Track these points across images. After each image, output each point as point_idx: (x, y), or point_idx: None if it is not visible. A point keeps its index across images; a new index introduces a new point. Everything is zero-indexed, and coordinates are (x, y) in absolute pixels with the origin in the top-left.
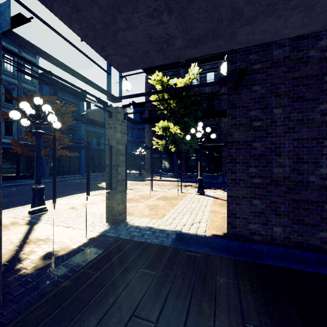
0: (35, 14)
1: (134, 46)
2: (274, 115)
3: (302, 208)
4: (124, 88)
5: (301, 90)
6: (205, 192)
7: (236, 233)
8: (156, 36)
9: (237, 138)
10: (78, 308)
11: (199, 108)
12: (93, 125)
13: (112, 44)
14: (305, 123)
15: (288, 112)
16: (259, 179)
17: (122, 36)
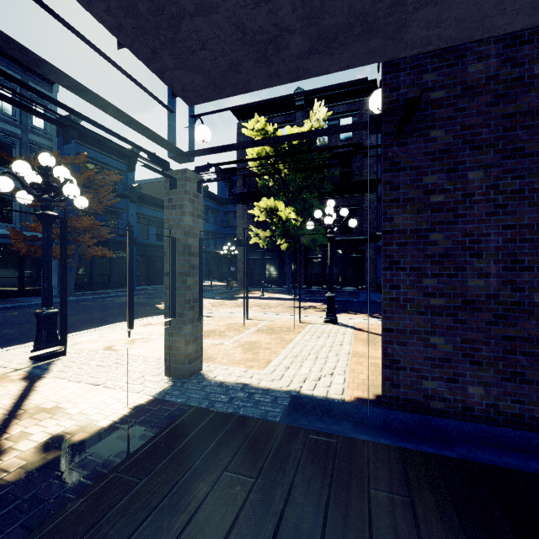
0: None
1: (212, 51)
2: (469, 182)
3: (521, 352)
4: (198, 138)
5: (518, 136)
6: (338, 319)
7: (399, 396)
8: (253, 28)
9: (401, 224)
10: None
11: (327, 177)
12: (149, 205)
13: (170, 45)
14: (527, 197)
15: (495, 176)
16: (442, 298)
17: (189, 27)
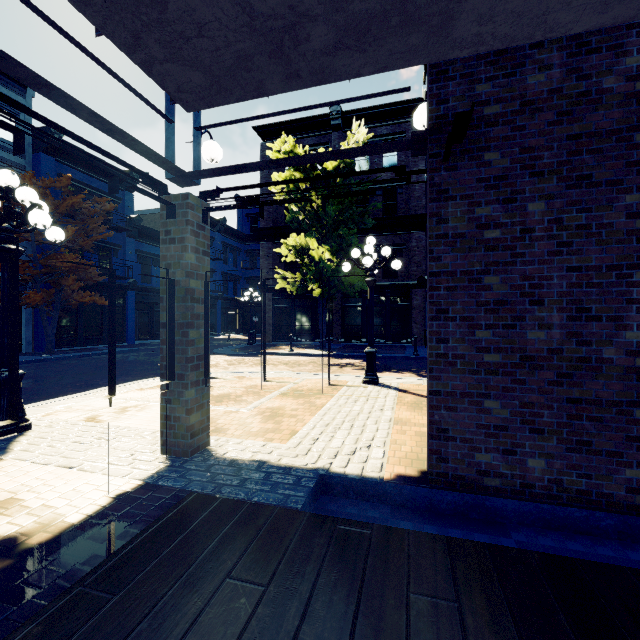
0: None
1: (212, 39)
2: (529, 215)
3: (588, 416)
4: (206, 156)
5: (585, 162)
6: (380, 379)
7: (447, 472)
8: (264, 10)
9: (450, 265)
10: None
11: (367, 211)
12: (152, 241)
13: (157, 28)
14: (595, 233)
15: (558, 209)
16: (498, 354)
17: (180, 5)
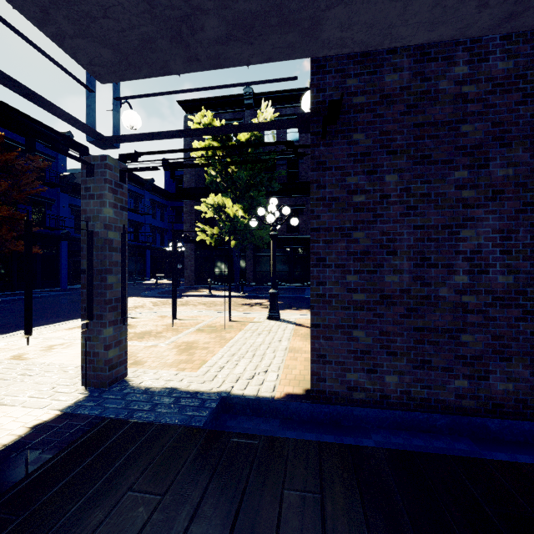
0: None
1: (118, 21)
2: (386, 184)
3: (429, 341)
4: (126, 124)
5: (426, 145)
6: (281, 316)
7: (325, 389)
8: (161, 1)
9: (327, 222)
10: None
11: (274, 176)
12: None
13: (64, 6)
14: (433, 200)
15: (407, 180)
16: (363, 294)
17: None
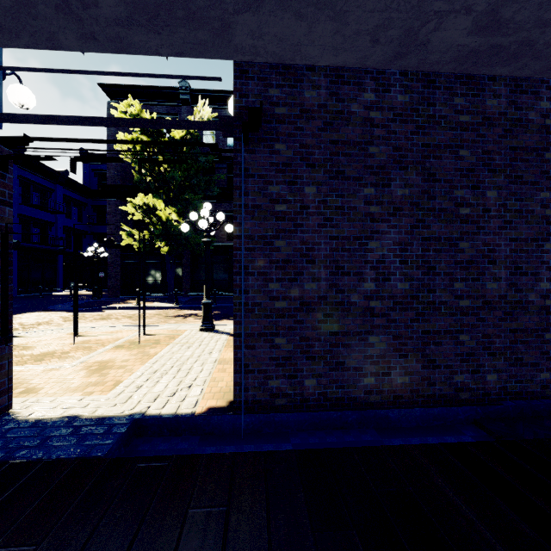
0: None
1: None
2: (306, 196)
3: (343, 344)
4: (13, 100)
5: (341, 161)
6: (216, 326)
7: (248, 399)
8: None
9: (250, 230)
10: None
11: (213, 180)
12: None
13: None
14: (346, 213)
15: (324, 193)
16: (285, 301)
17: None
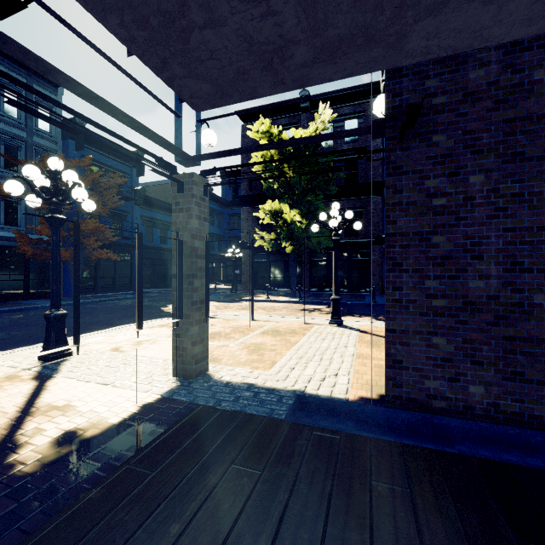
0: (42, 3)
1: (220, 60)
2: (470, 186)
3: (521, 351)
4: (205, 142)
5: (518, 141)
6: (343, 322)
7: (402, 395)
8: (260, 39)
9: (403, 227)
10: (114, 544)
11: (332, 179)
12: (154, 208)
13: (180, 55)
14: (527, 200)
15: (495, 180)
16: (444, 299)
17: (198, 39)
